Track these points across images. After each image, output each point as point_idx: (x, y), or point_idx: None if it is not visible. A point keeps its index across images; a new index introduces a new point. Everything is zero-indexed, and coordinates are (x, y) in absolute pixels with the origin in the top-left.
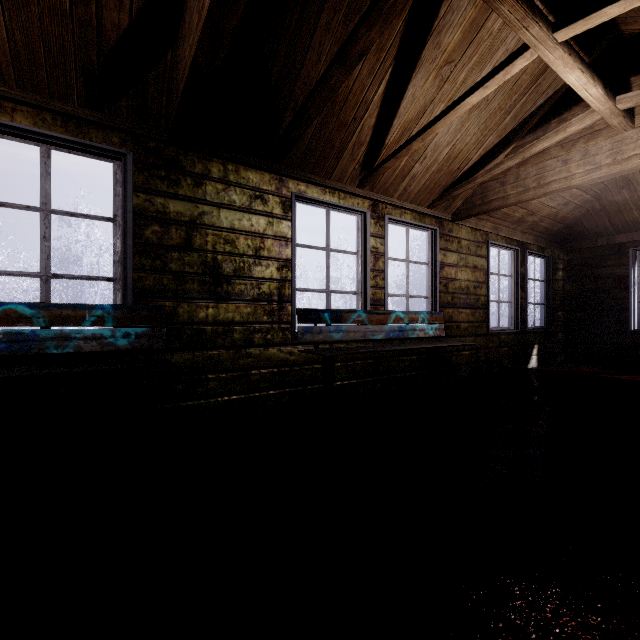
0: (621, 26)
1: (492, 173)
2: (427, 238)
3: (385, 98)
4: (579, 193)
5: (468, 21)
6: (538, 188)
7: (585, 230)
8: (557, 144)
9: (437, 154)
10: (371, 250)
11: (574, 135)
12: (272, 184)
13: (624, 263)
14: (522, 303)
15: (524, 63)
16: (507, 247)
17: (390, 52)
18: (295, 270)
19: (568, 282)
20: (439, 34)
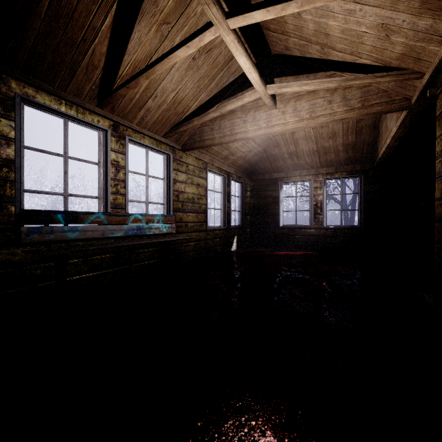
0: (270, 46)
1: (203, 119)
2: (164, 160)
3: (113, 31)
4: (256, 146)
5: None
6: (231, 136)
7: (260, 169)
8: (241, 109)
9: (165, 96)
10: (112, 162)
11: (249, 106)
12: None
13: (277, 189)
14: (228, 210)
15: (211, 37)
16: (219, 174)
17: None
18: (22, 171)
19: (252, 198)
20: None
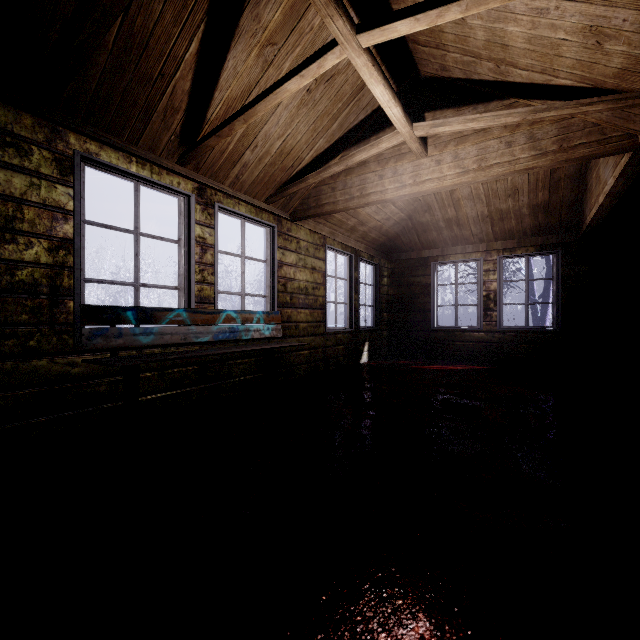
0: (419, 66)
1: (322, 176)
2: (266, 235)
3: (200, 61)
4: (397, 211)
5: (288, 3)
6: (361, 198)
7: (402, 244)
8: (375, 160)
9: (269, 145)
10: (197, 240)
11: (387, 154)
12: (38, 132)
13: (428, 274)
14: (356, 305)
15: (335, 60)
16: (343, 252)
17: (200, 3)
18: (83, 254)
19: (391, 287)
20: (258, 5)
